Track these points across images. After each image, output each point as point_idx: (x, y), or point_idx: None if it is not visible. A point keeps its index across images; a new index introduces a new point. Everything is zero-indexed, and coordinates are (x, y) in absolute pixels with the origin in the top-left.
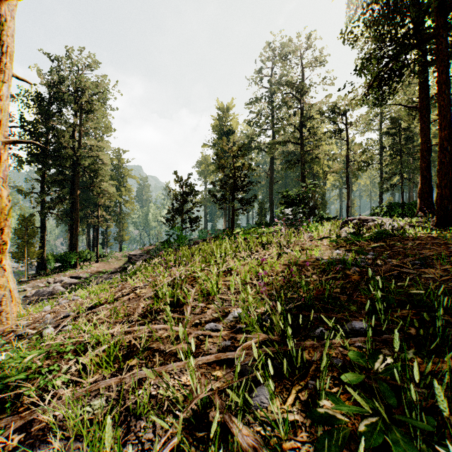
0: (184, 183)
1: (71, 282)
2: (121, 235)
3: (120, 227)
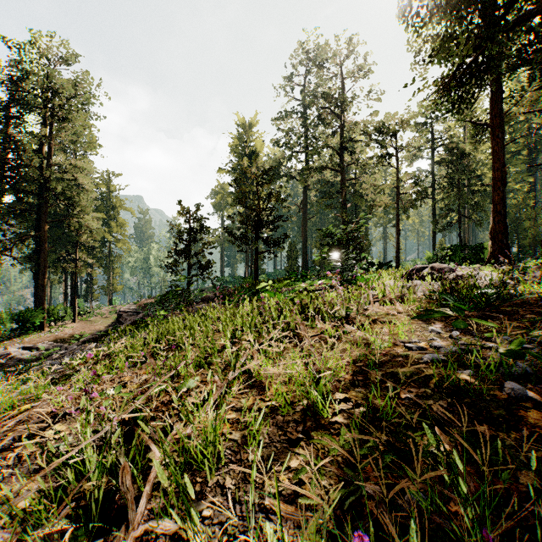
0: (192, 216)
1: (23, 355)
2: (111, 284)
3: (110, 274)
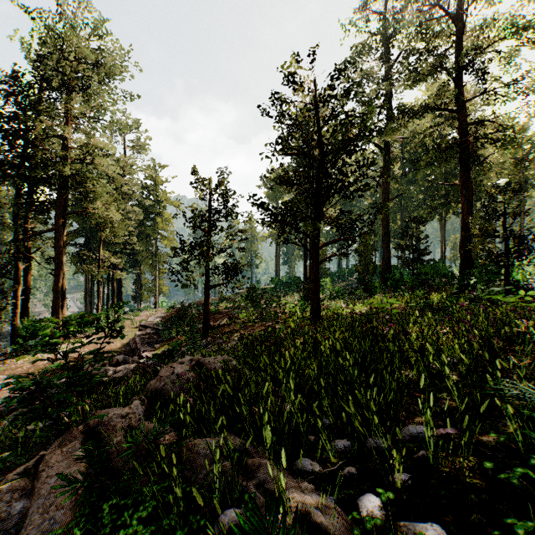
0: (207, 188)
1: None
2: (157, 285)
3: (156, 274)
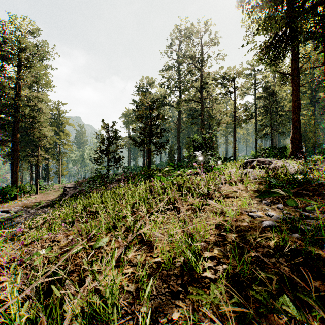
0: (109, 129)
1: (2, 216)
2: (60, 170)
3: (59, 164)
